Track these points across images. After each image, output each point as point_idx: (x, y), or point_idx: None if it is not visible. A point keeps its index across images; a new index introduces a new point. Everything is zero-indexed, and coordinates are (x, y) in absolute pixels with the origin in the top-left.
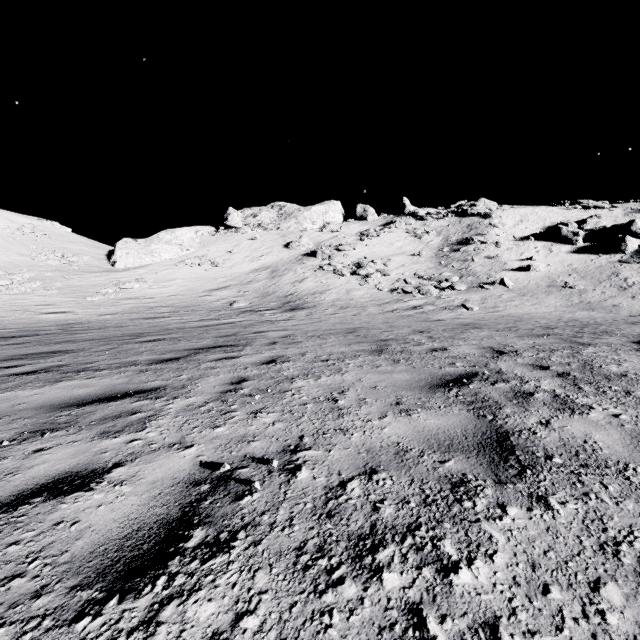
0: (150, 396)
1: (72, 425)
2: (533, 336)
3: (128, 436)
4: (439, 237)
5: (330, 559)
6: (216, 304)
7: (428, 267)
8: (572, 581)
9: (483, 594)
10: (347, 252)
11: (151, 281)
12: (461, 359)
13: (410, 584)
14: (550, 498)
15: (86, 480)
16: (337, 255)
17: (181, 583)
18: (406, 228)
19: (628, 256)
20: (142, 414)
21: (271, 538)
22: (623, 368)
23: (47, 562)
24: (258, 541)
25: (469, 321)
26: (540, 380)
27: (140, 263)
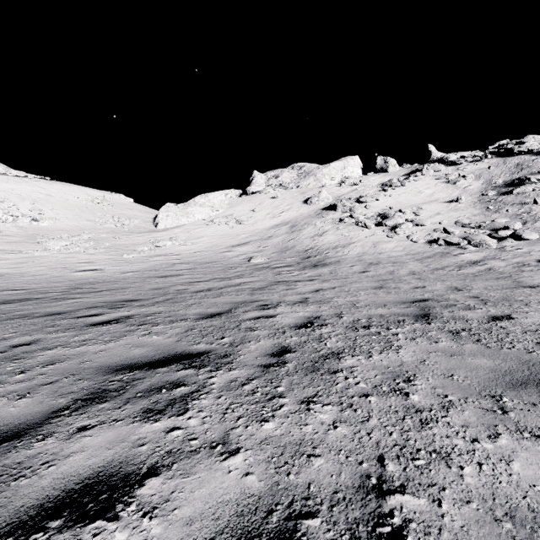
0: None
1: None
2: None
3: None
4: (479, 181)
5: None
6: (235, 260)
7: (472, 214)
8: None
9: None
10: (369, 203)
11: (182, 239)
12: None
13: None
14: None
15: None
16: (358, 207)
17: None
18: (435, 175)
19: None
20: None
21: None
22: None
23: None
24: None
25: None
26: None
27: (177, 224)
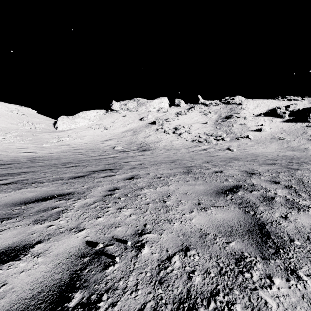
0: (65, 198)
1: (20, 215)
2: (266, 164)
3: (48, 223)
4: (216, 114)
5: None
6: (106, 148)
7: (210, 129)
8: None
9: None
10: (170, 122)
11: (74, 136)
12: (231, 177)
13: None
14: (299, 271)
15: (18, 252)
16: (165, 123)
17: None
18: (199, 110)
19: None
20: (59, 209)
21: (123, 300)
22: None
23: None
24: (115, 302)
25: (232, 156)
26: (276, 190)
27: (69, 128)
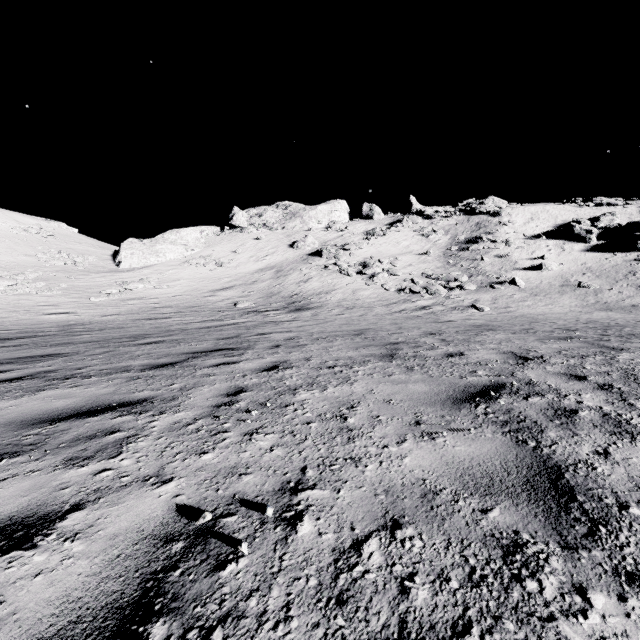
0: (134, 410)
1: (38, 448)
2: (555, 339)
3: (98, 464)
4: (447, 236)
5: None
6: (220, 304)
7: (436, 266)
8: None
9: None
10: (353, 251)
11: (155, 281)
12: (482, 366)
13: None
14: None
15: (31, 531)
16: (343, 254)
17: None
18: (413, 227)
19: None
20: (120, 434)
21: None
22: None
23: None
24: None
25: (481, 322)
26: (580, 394)
27: (145, 263)
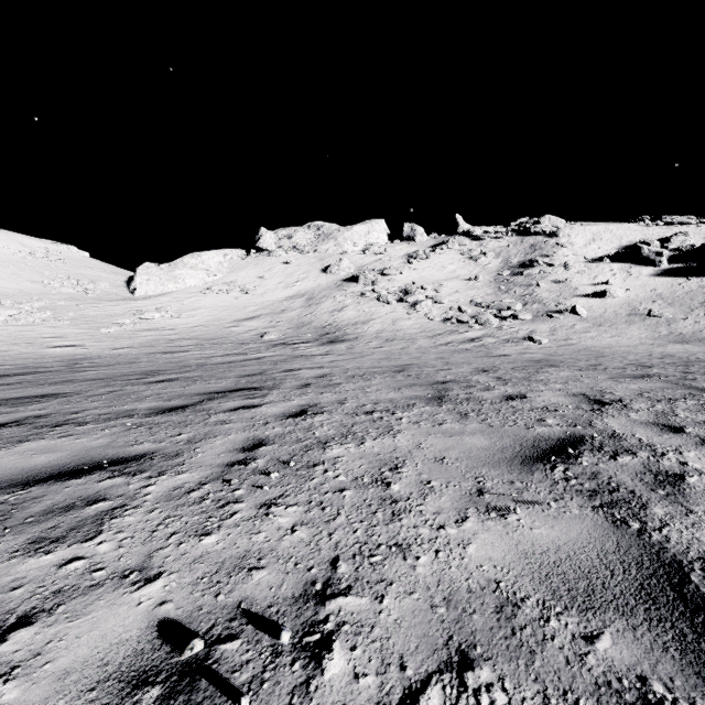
0: (128, 470)
1: None
2: (630, 378)
3: (67, 550)
4: (498, 259)
5: None
6: (245, 336)
7: (486, 293)
8: None
9: None
10: (393, 277)
11: (173, 310)
12: (551, 413)
13: None
14: None
15: None
16: (381, 280)
17: None
18: (460, 249)
19: None
20: (105, 504)
21: None
22: None
23: None
24: None
25: (540, 357)
26: (681, 451)
27: (162, 290)
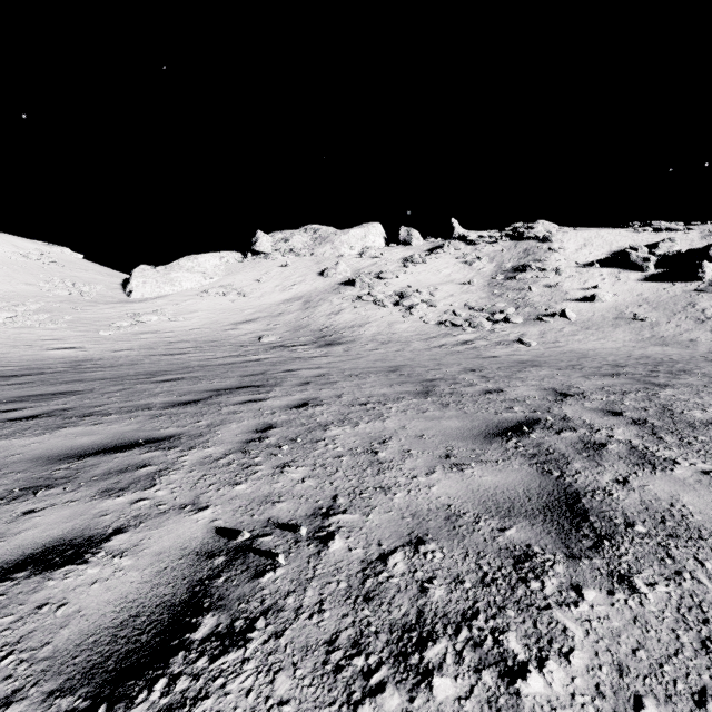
0: (162, 446)
1: (70, 481)
2: (601, 375)
3: (134, 495)
4: (492, 263)
5: (368, 657)
6: (243, 339)
7: (480, 297)
8: (670, 691)
9: (559, 708)
10: (389, 280)
11: (171, 313)
12: (520, 403)
13: (467, 693)
14: (635, 578)
15: (80, 550)
16: (378, 284)
17: (184, 688)
18: (455, 253)
19: (706, 284)
20: (152, 468)
21: (296, 628)
22: (709, 414)
23: (23, 658)
24: (280, 632)
25: (527, 358)
26: (613, 428)
27: (159, 293)
